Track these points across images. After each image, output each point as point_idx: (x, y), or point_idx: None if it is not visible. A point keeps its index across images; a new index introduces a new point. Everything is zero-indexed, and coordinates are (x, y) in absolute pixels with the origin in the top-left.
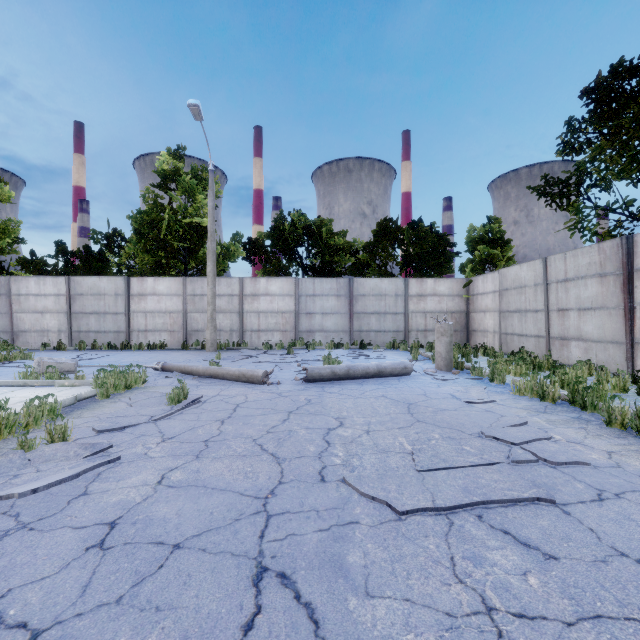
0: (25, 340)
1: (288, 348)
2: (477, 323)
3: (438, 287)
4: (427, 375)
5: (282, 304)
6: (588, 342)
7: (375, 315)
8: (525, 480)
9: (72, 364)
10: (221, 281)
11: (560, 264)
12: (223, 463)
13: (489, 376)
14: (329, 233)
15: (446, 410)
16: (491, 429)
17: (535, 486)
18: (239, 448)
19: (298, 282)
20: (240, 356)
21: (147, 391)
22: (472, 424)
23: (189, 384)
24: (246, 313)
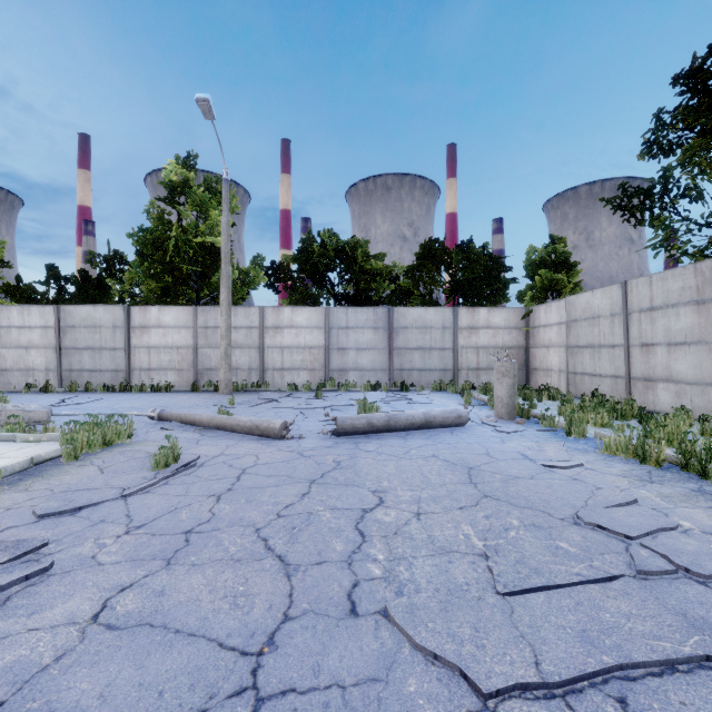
0: (6, 380)
1: (316, 390)
2: (539, 360)
3: (492, 318)
4: (486, 425)
5: (310, 338)
6: (680, 384)
7: (419, 351)
8: (673, 614)
9: (44, 412)
10: (238, 311)
11: (644, 289)
12: (204, 576)
13: (565, 428)
14: (365, 256)
15: (520, 478)
16: (590, 511)
17: (694, 628)
18: (233, 546)
19: (328, 312)
20: (258, 400)
21: (128, 450)
22: (560, 501)
23: (188, 438)
24: (267, 348)
